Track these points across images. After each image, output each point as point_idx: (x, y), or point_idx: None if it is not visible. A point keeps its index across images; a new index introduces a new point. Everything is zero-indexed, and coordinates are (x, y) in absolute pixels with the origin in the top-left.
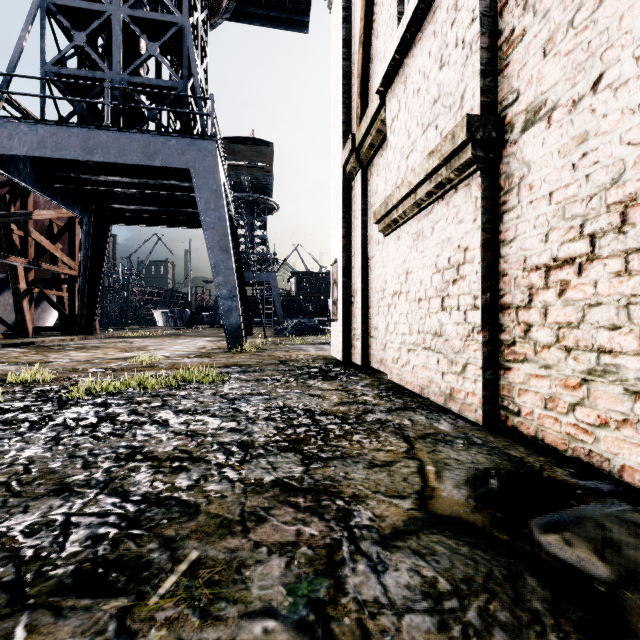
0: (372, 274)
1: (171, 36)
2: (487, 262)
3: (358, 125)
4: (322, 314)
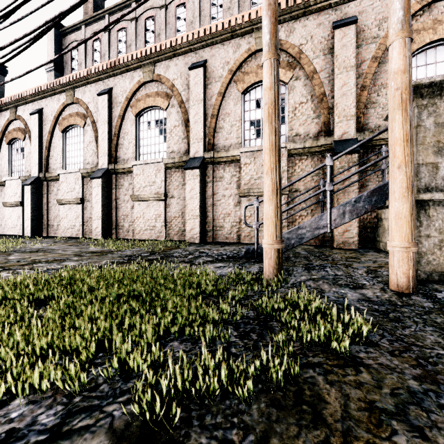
0: None
1: None
2: (23, 217)
3: None
4: None
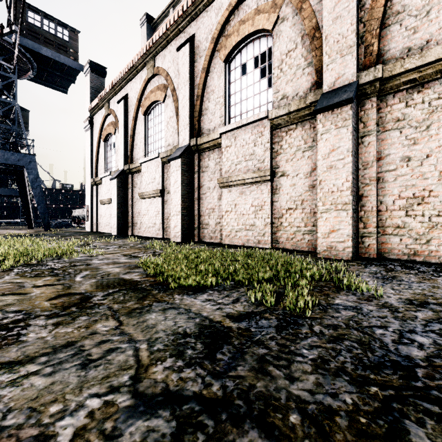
0: (99, 210)
1: (5, 103)
2: None
3: (95, 175)
4: (62, 217)
